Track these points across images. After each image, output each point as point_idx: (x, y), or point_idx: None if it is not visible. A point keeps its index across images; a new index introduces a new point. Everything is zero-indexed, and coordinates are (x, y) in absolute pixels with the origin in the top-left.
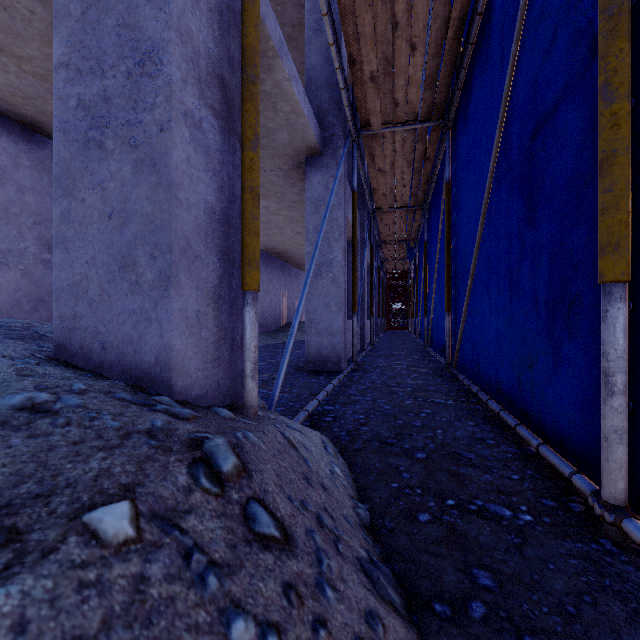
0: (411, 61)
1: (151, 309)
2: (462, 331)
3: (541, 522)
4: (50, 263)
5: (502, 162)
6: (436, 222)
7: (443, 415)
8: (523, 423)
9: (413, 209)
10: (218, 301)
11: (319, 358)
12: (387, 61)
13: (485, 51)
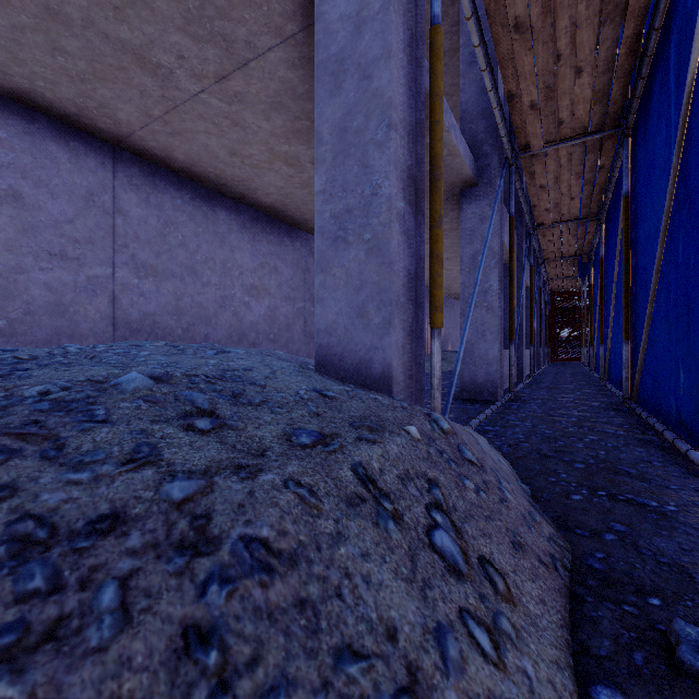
0: (577, 82)
1: (378, 341)
2: (642, 361)
3: (685, 512)
4: (249, 304)
5: (681, 186)
6: (614, 236)
7: (609, 441)
8: (698, 451)
9: (584, 221)
10: (412, 335)
11: (473, 387)
12: (549, 88)
13: (665, 64)
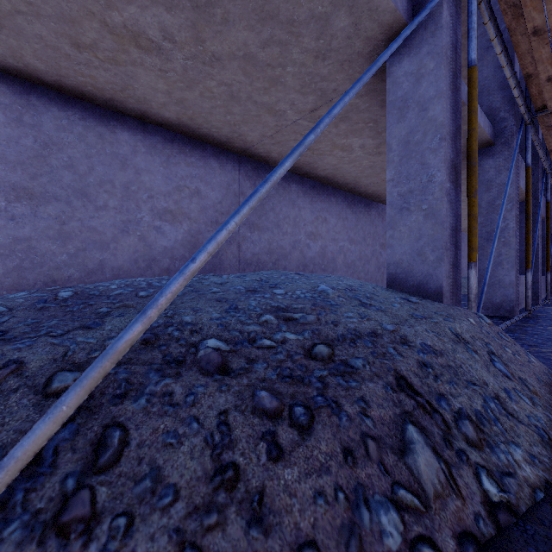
0: None
1: (432, 271)
2: None
3: None
4: (309, 245)
5: None
6: None
7: None
8: None
9: None
10: (453, 267)
11: (491, 305)
12: None
13: None
